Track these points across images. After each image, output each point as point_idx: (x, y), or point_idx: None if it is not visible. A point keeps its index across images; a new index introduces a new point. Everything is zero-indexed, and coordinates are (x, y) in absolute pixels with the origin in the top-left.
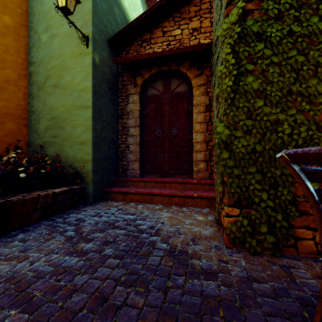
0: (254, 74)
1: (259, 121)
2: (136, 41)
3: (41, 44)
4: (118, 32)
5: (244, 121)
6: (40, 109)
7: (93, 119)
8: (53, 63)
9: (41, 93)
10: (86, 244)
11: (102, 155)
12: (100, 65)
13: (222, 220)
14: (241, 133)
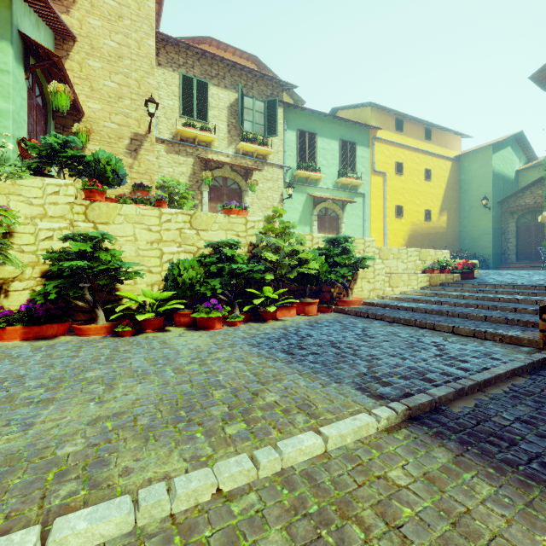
0: None
1: None
2: (513, 197)
3: (465, 210)
4: (503, 198)
5: None
6: (464, 236)
7: (492, 238)
8: (471, 218)
9: (465, 230)
10: None
11: (495, 252)
12: (494, 215)
13: None
14: None
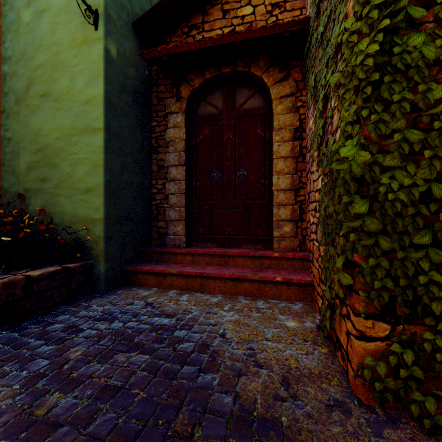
0: (425, 31)
1: (439, 131)
2: (179, 27)
3: (21, 26)
4: (151, 9)
5: (403, 131)
6: (20, 135)
7: (106, 150)
8: (40, 58)
9: (20, 109)
10: (62, 398)
11: (123, 211)
12: (120, 62)
13: (340, 337)
14: (397, 158)
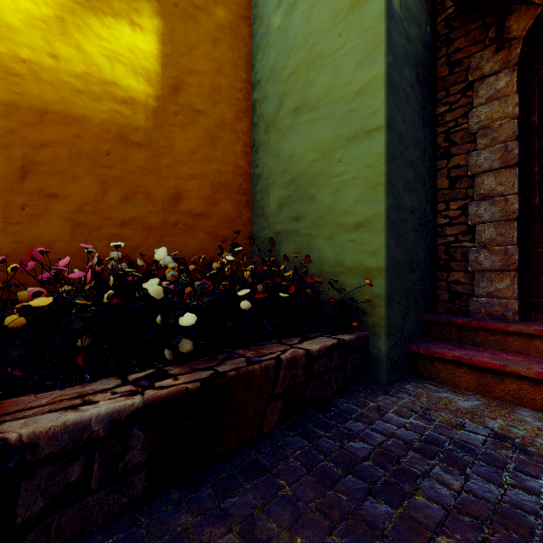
0: None
1: None
2: None
3: (271, 36)
4: None
5: None
6: (269, 169)
7: (389, 159)
8: (293, 63)
9: (270, 136)
10: None
11: (404, 256)
12: (401, 17)
13: None
14: None
